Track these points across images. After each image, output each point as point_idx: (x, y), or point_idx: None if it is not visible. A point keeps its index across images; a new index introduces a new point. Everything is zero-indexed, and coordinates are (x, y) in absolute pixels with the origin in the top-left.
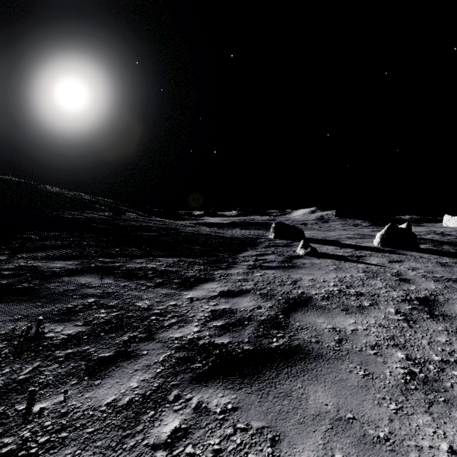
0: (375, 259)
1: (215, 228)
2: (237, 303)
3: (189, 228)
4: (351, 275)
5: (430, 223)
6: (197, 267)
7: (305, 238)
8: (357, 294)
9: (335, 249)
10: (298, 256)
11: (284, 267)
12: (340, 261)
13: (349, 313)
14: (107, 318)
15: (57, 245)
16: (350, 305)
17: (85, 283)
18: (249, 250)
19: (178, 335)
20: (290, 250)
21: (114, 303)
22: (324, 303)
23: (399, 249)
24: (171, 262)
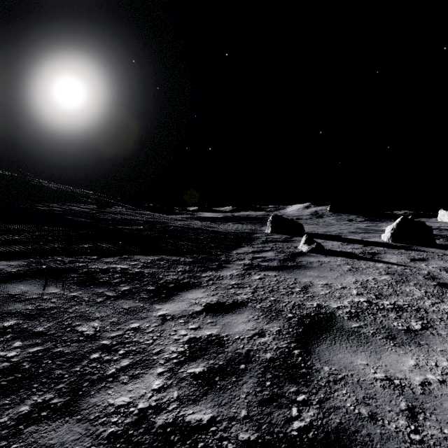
0: (392, 257)
1: (207, 222)
2: (229, 324)
3: (179, 222)
4: (374, 279)
5: (424, 218)
6: (181, 267)
7: (305, 232)
8: (395, 308)
9: (341, 245)
10: (301, 253)
11: (288, 267)
12: (353, 259)
13: (399, 343)
14: (16, 360)
15: (10, 241)
16: (393, 328)
17: (17, 293)
18: (244, 246)
19: (122, 399)
20: (290, 246)
21: (43, 328)
22: (355, 324)
23: (414, 245)
24: (150, 261)
